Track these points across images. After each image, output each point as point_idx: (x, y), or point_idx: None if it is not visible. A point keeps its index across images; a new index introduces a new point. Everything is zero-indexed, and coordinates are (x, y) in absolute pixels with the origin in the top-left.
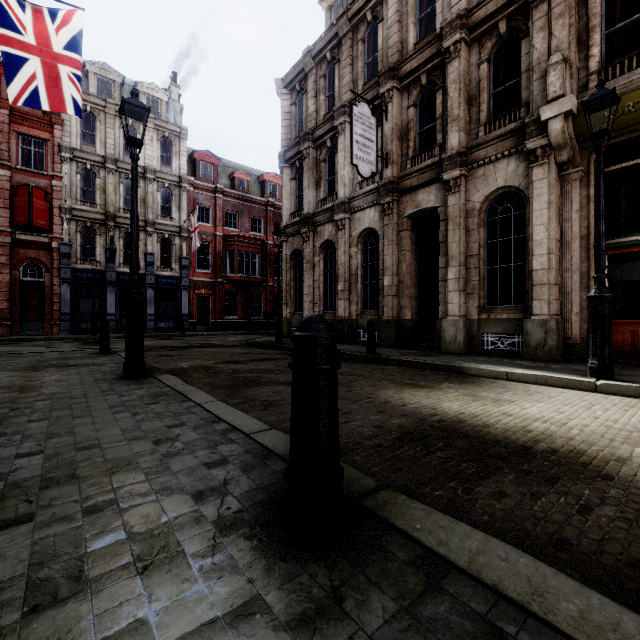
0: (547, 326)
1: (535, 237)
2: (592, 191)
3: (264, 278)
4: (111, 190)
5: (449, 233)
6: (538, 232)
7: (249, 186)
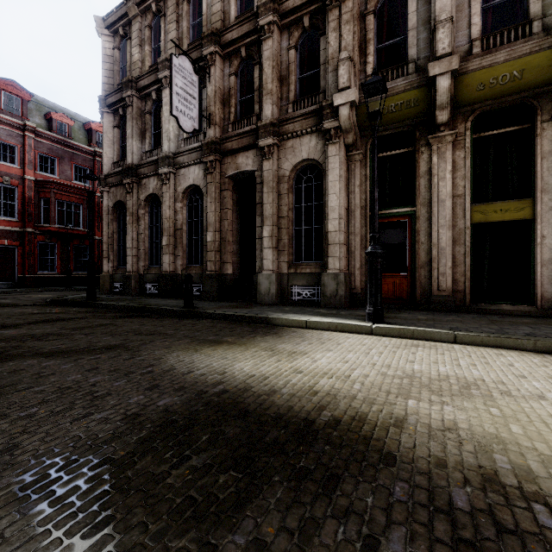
0: (338, 279)
1: (330, 204)
2: (368, 171)
3: None
4: None
5: (264, 195)
6: (332, 200)
7: (72, 131)
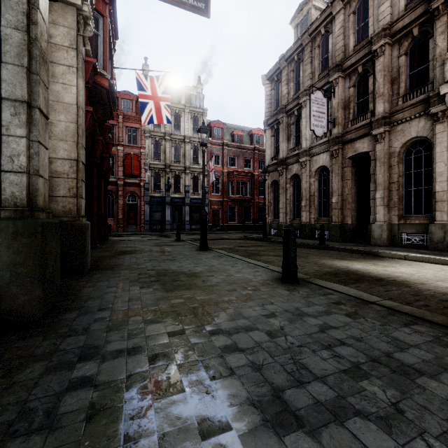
0: (445, 228)
1: (437, 170)
2: None
3: (252, 197)
4: (168, 151)
5: (377, 168)
6: (439, 167)
7: (243, 138)
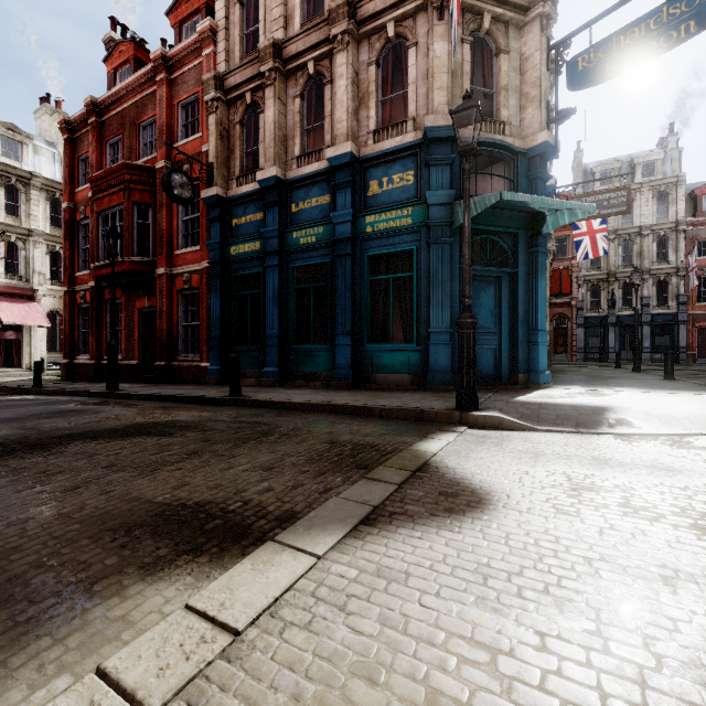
0: None
1: None
2: None
3: None
4: (611, 254)
5: None
6: None
7: None
